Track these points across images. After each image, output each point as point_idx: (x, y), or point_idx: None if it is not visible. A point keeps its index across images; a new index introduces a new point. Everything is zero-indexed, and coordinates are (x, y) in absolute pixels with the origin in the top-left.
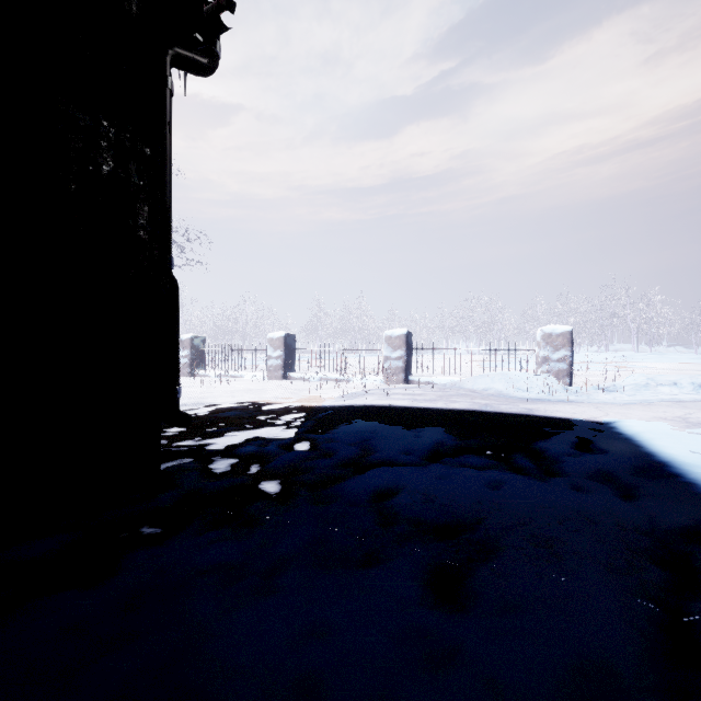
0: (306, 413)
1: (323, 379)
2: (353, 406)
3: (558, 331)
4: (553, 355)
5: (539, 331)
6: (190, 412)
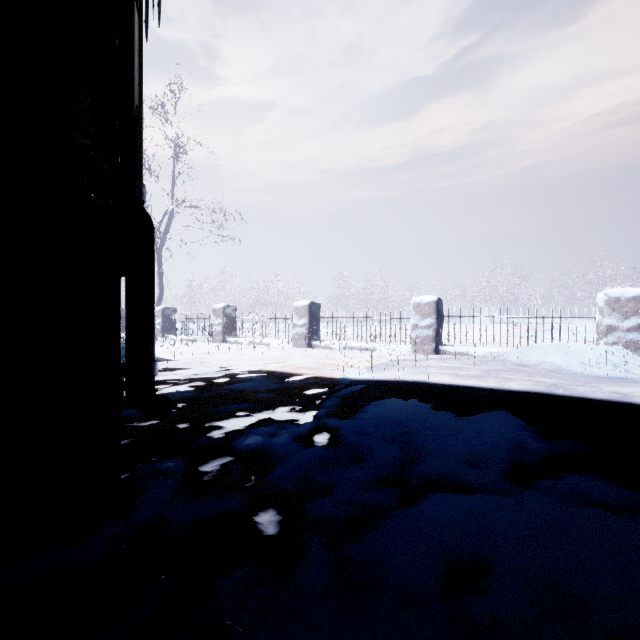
0: (328, 388)
1: (347, 348)
2: (382, 382)
3: (628, 294)
4: (622, 323)
5: (602, 295)
6: (207, 382)
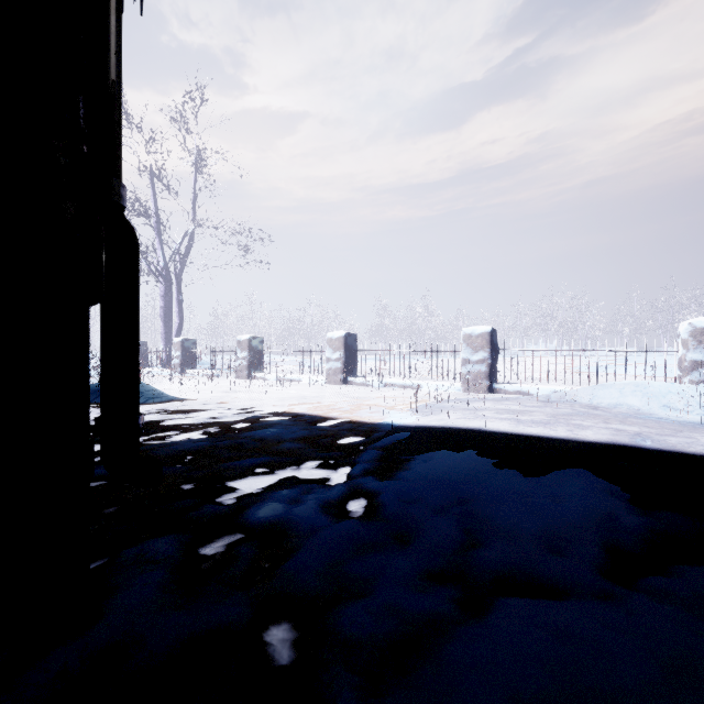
0: (366, 436)
1: (388, 385)
2: (430, 429)
3: None
4: None
5: (685, 325)
6: (224, 428)
